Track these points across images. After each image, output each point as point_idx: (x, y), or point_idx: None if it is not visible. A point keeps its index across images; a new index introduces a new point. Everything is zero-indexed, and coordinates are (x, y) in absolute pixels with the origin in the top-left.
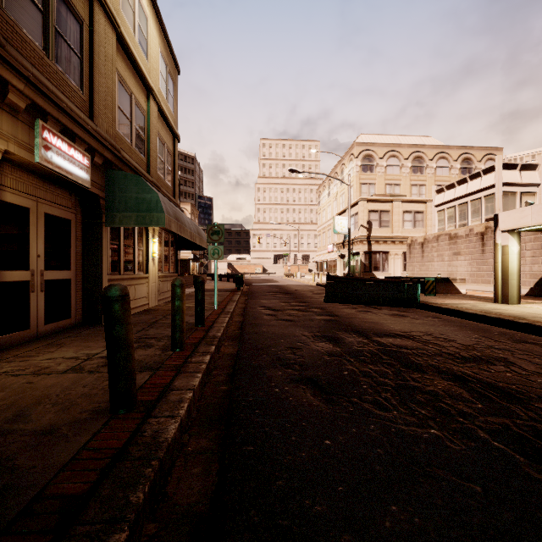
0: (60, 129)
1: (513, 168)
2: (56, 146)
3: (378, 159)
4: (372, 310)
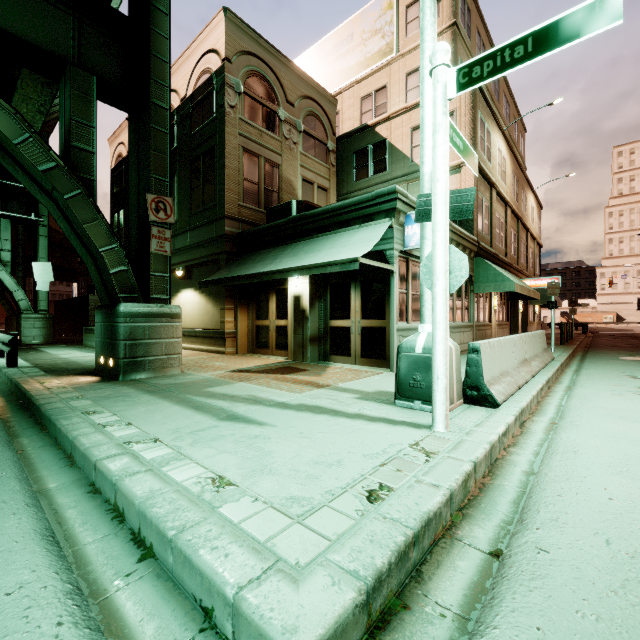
0: None
1: None
2: None
3: None
4: None
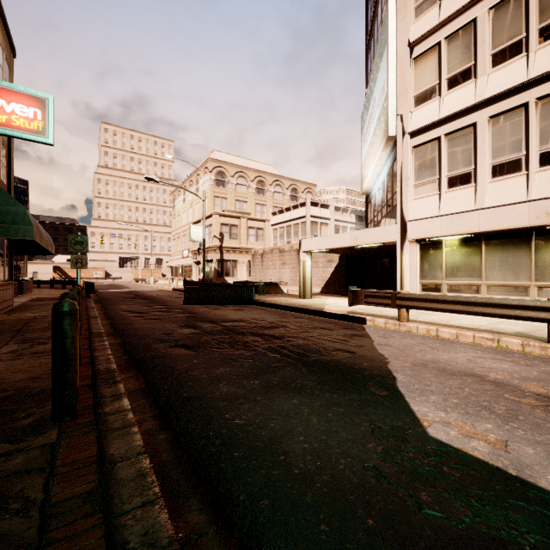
0: None
1: (316, 205)
2: None
3: (229, 177)
4: (221, 308)
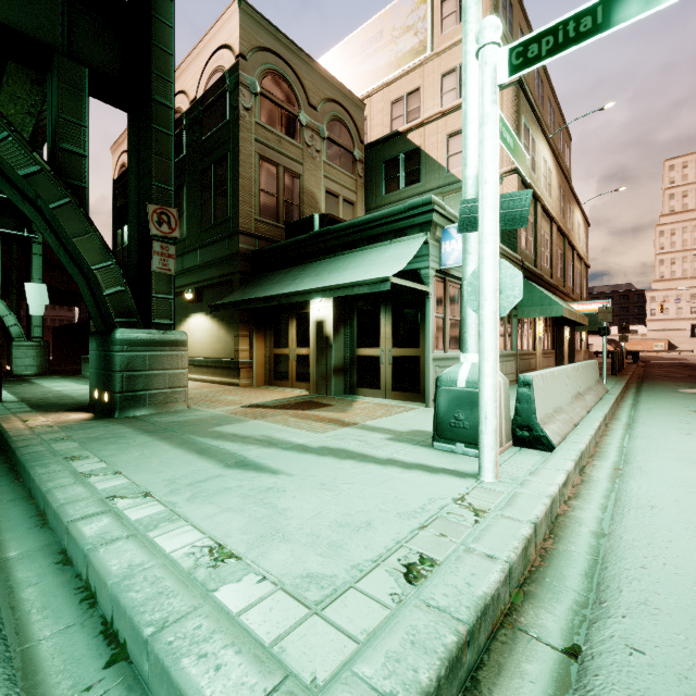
0: None
1: None
2: None
3: None
4: None
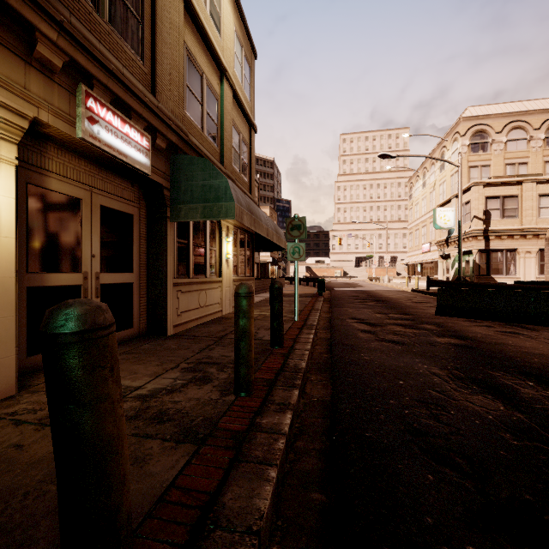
0: (111, 100)
1: None
2: (105, 120)
3: (494, 134)
4: (521, 331)
